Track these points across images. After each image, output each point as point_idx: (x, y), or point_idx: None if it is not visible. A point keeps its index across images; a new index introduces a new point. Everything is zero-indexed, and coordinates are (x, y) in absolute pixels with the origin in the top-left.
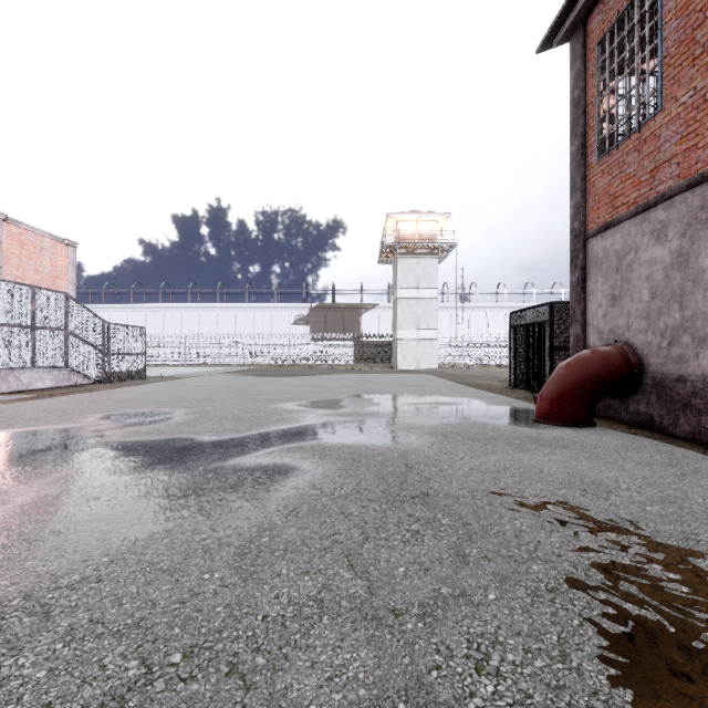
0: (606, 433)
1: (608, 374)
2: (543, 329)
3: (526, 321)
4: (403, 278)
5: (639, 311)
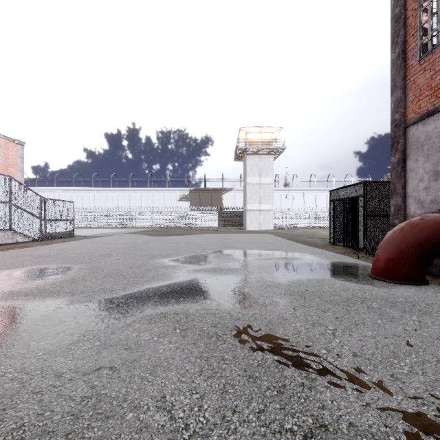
0: None
1: None
2: (358, 201)
3: (342, 196)
4: (250, 170)
5: None
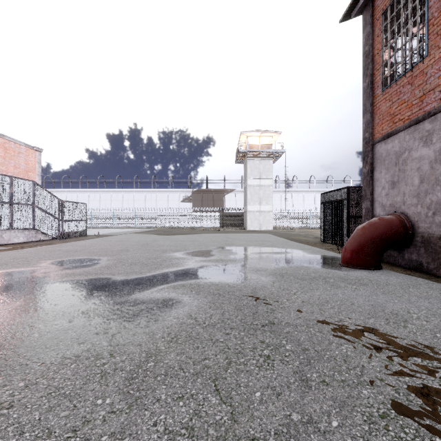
0: (391, 274)
1: (391, 234)
2: (343, 204)
3: (331, 199)
4: (251, 172)
5: (412, 191)
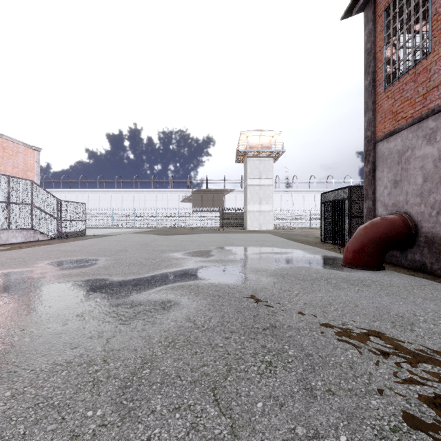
0: (394, 274)
1: (394, 234)
2: (344, 204)
3: (331, 199)
4: (251, 172)
5: (415, 191)
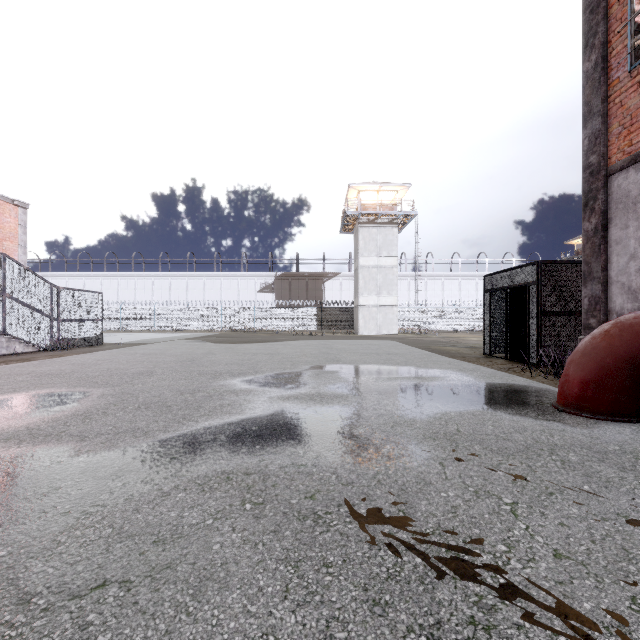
0: None
1: None
2: (528, 291)
3: (504, 284)
4: (364, 246)
5: None
